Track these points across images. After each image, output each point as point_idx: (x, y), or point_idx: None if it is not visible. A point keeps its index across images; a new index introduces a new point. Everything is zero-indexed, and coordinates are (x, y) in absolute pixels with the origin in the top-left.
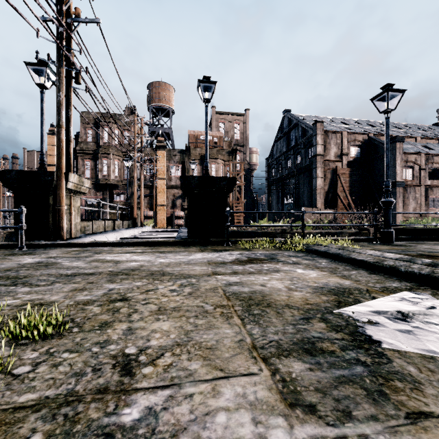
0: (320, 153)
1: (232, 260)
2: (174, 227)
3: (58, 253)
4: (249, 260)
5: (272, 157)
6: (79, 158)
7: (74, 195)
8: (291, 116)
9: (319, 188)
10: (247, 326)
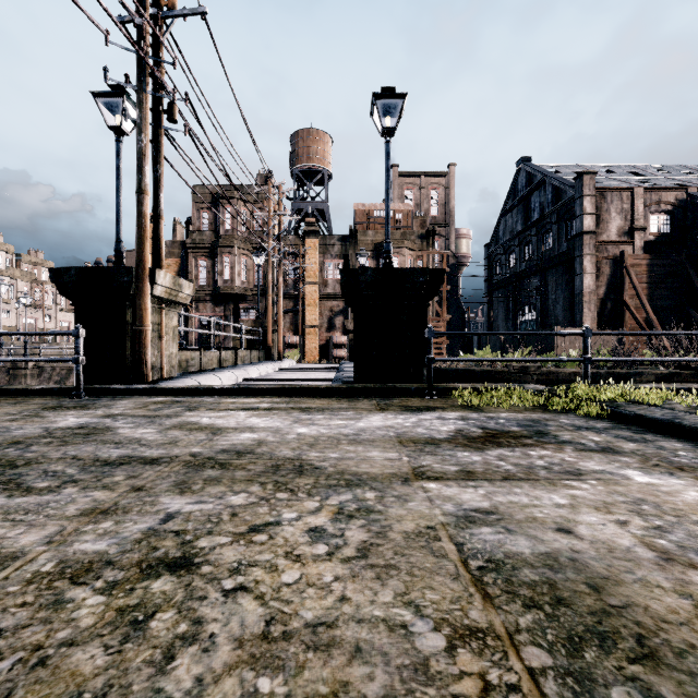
0: (590, 230)
1: (450, 434)
2: (332, 361)
3: (127, 407)
4: (488, 437)
5: (497, 242)
6: (190, 255)
7: (167, 307)
8: (531, 169)
9: (587, 293)
10: None
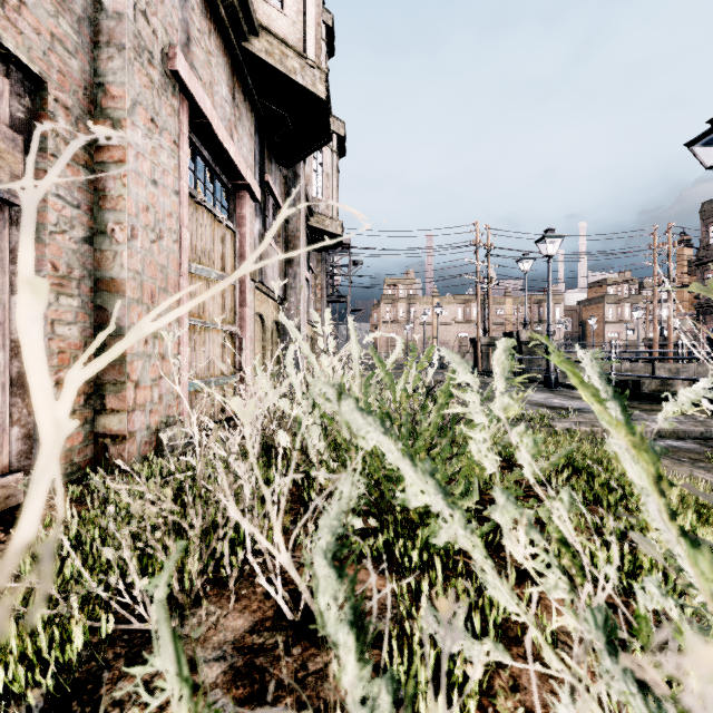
0: None
1: None
2: None
3: None
4: None
5: None
6: (697, 272)
7: (492, 347)
8: None
9: None
10: None
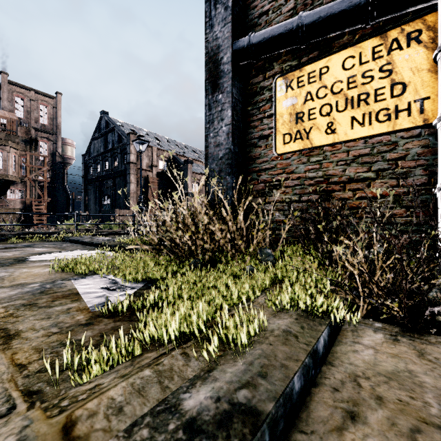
0: (134, 162)
1: None
2: None
3: None
4: (4, 248)
5: (90, 155)
6: None
7: None
8: (108, 119)
9: (132, 193)
10: None
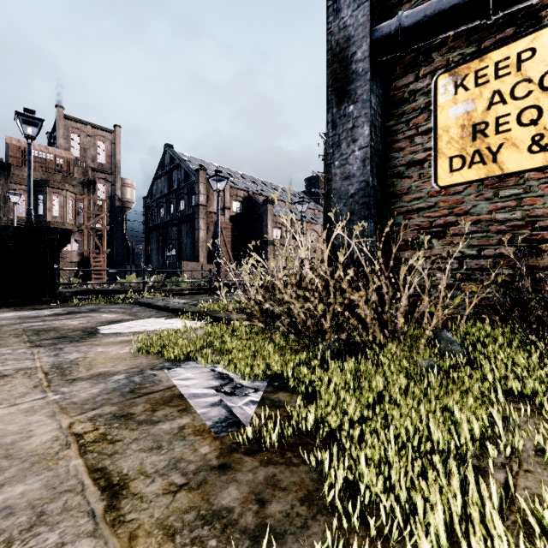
0: (203, 204)
1: (49, 314)
2: None
3: None
4: (67, 313)
5: (152, 197)
6: None
7: None
8: (173, 154)
9: (201, 241)
10: (30, 337)
